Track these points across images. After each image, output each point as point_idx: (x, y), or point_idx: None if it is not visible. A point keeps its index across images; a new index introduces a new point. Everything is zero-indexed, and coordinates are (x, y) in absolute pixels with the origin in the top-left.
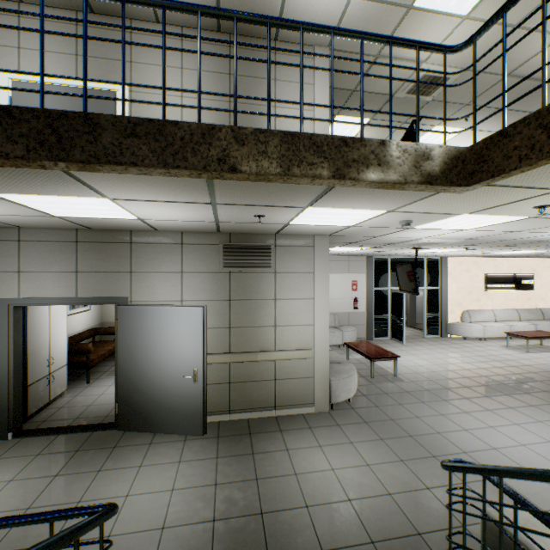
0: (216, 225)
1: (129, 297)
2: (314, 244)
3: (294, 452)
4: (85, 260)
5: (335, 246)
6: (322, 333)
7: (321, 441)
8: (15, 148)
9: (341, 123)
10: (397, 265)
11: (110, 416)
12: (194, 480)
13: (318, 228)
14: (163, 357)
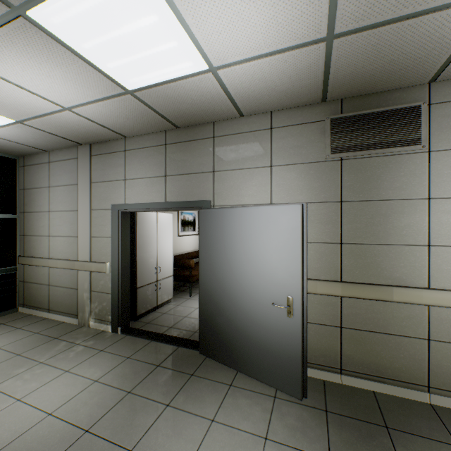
0: (323, 66)
1: (211, 201)
2: None
3: None
4: (172, 163)
5: None
6: None
7: None
8: None
9: None
10: None
11: (197, 333)
12: None
13: None
14: (246, 273)
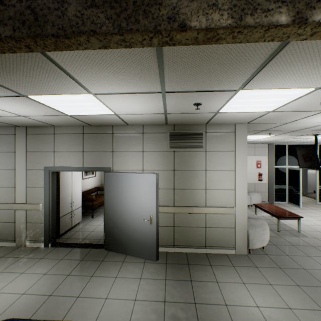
0: (164, 117)
1: (111, 167)
2: (235, 130)
3: (222, 285)
4: (87, 144)
5: (248, 134)
6: (241, 196)
7: (244, 279)
8: (5, 29)
9: None
10: (297, 148)
11: (102, 239)
12: (150, 295)
13: (241, 115)
14: (131, 206)
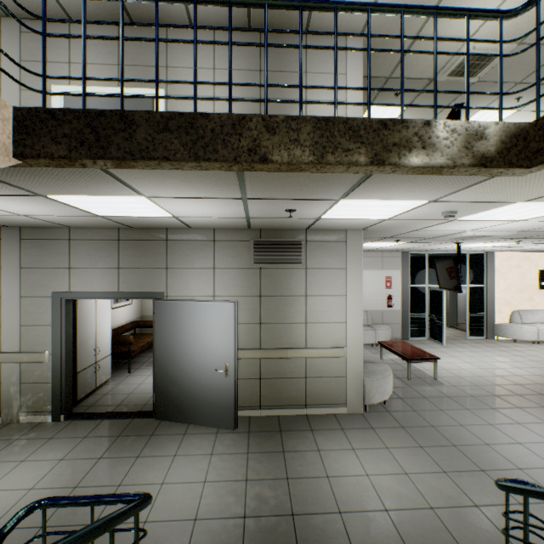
0: (246, 221)
1: (165, 292)
2: (346, 239)
3: (325, 453)
4: (126, 257)
5: (368, 241)
6: (355, 332)
7: (354, 444)
8: (59, 148)
9: (379, 106)
10: (436, 260)
11: (148, 405)
12: (225, 474)
13: (351, 222)
14: (196, 350)
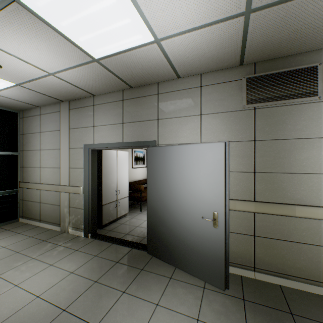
0: (241, 36)
1: (156, 141)
2: None
3: None
4: (127, 114)
5: None
6: None
7: None
8: None
9: None
10: None
11: (146, 238)
12: None
13: None
14: (182, 195)
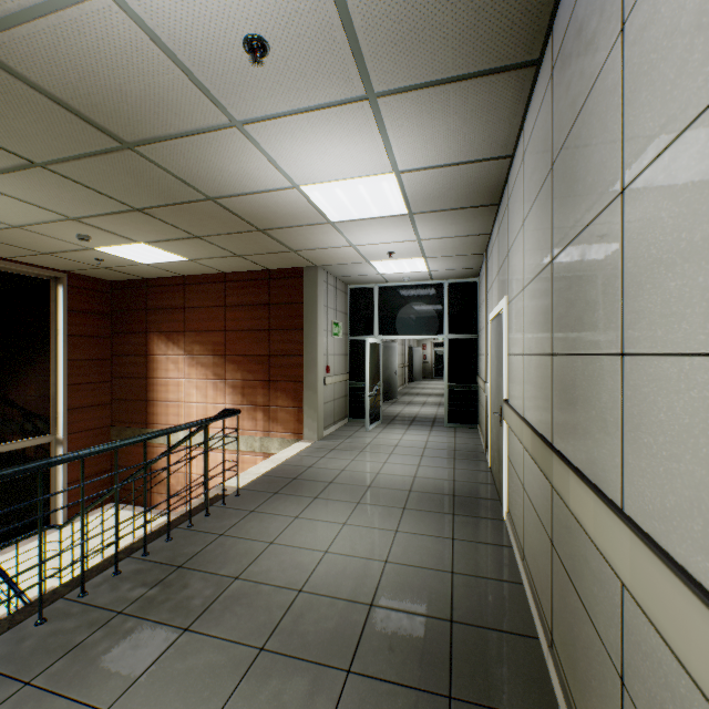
0: None
1: None
2: None
3: None
4: None
5: None
6: None
7: None
8: None
9: None
10: None
11: None
12: None
13: None
14: None
